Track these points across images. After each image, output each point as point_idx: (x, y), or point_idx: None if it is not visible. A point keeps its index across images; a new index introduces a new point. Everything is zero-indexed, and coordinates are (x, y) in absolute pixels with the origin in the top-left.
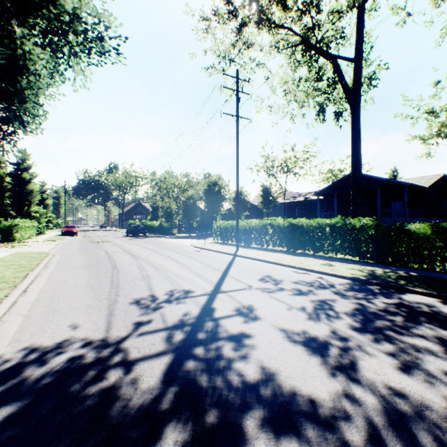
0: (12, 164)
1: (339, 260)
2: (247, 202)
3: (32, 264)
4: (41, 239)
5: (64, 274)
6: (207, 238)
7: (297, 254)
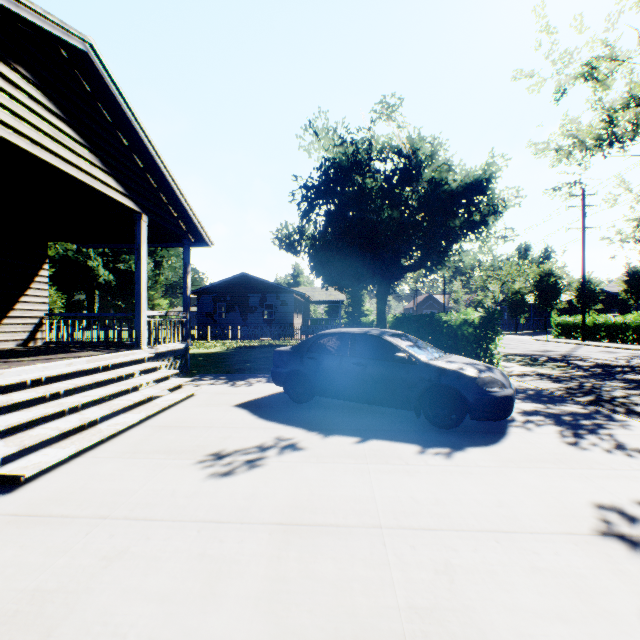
0: None
1: None
2: (598, 292)
3: None
4: None
5: None
6: (541, 335)
7: None
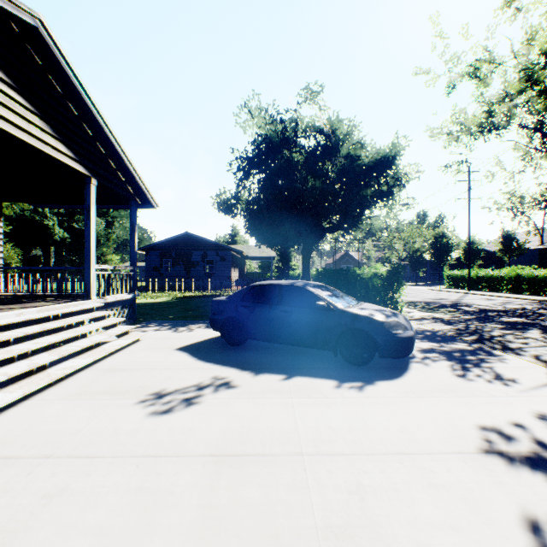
0: None
1: None
2: (480, 251)
3: None
4: None
5: None
6: (436, 286)
7: (519, 294)
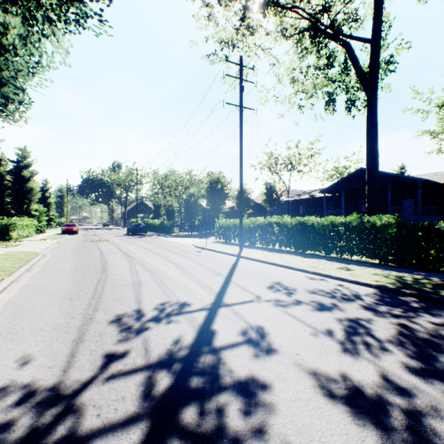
0: (11, 162)
1: (356, 262)
2: (250, 200)
3: (14, 266)
4: (39, 237)
5: (45, 280)
6: (209, 237)
7: (307, 255)
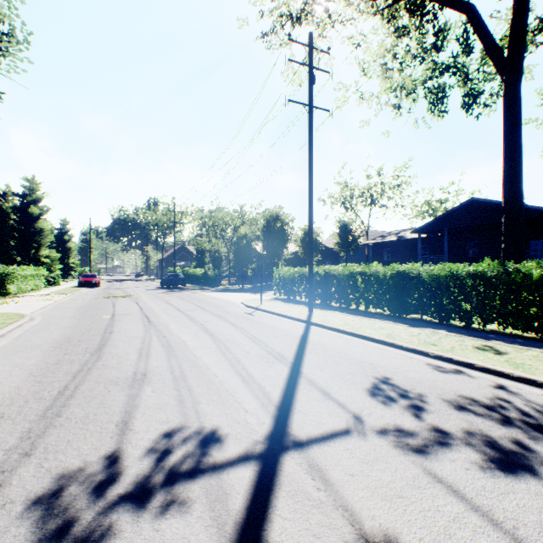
0: (16, 195)
1: (499, 336)
2: (319, 242)
3: None
4: (46, 292)
5: None
6: (265, 292)
7: (413, 322)
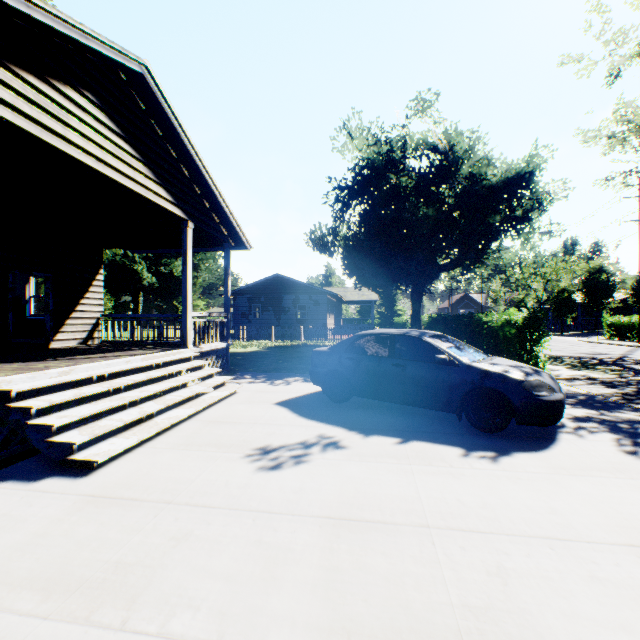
0: None
1: None
2: None
3: None
4: None
5: None
6: (591, 336)
7: None
